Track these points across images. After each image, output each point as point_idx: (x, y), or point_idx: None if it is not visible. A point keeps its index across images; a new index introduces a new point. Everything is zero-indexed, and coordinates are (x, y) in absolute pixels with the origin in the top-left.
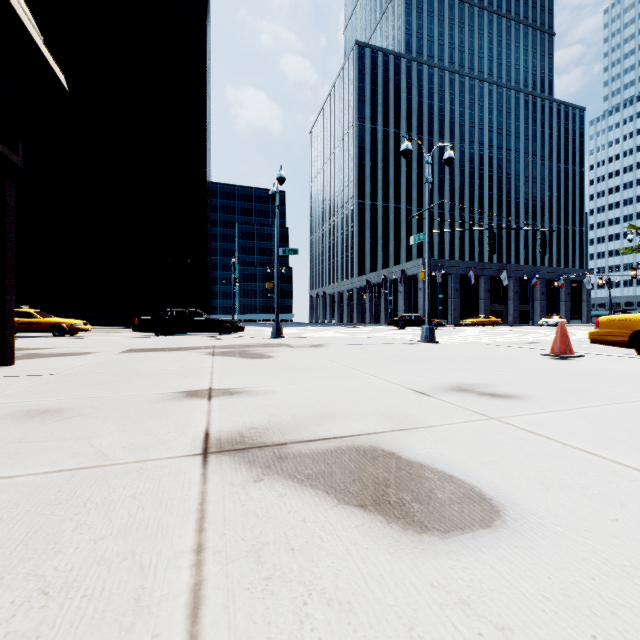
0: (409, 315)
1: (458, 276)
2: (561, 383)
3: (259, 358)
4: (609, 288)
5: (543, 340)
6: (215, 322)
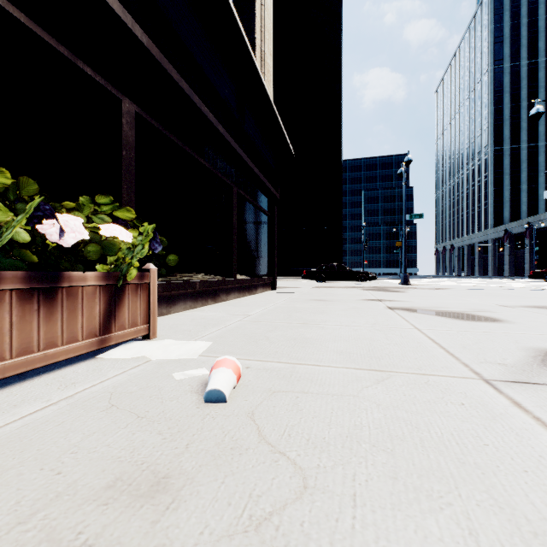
0: None
1: None
2: None
3: (396, 292)
4: None
5: None
6: (355, 273)
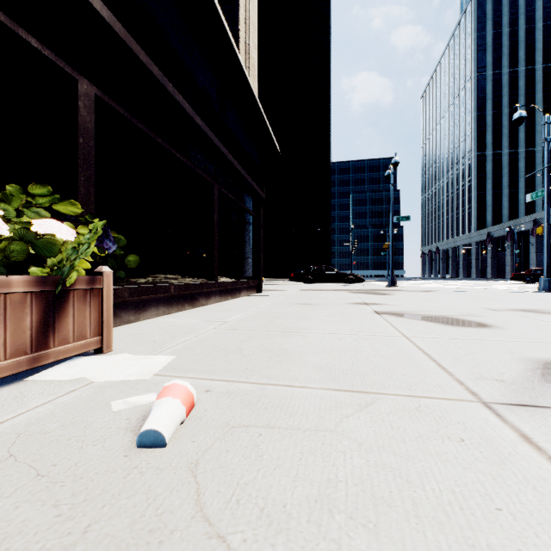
0: (540, 269)
1: None
2: None
3: (384, 295)
4: None
5: None
6: (343, 275)
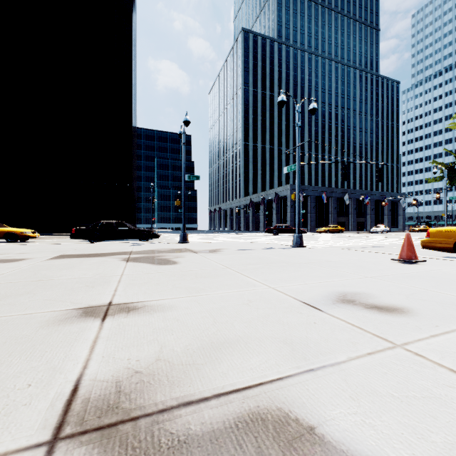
0: (281, 225)
1: (315, 197)
2: (428, 291)
3: (165, 264)
4: (417, 206)
5: (380, 244)
6: (136, 231)
